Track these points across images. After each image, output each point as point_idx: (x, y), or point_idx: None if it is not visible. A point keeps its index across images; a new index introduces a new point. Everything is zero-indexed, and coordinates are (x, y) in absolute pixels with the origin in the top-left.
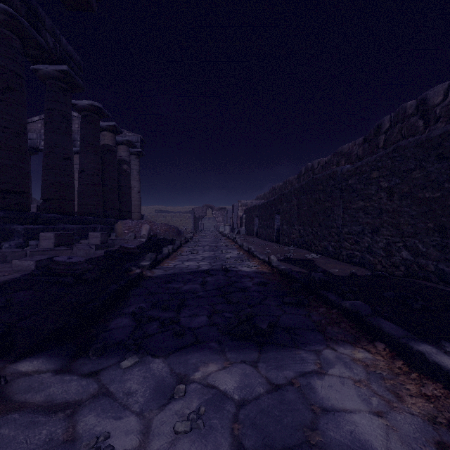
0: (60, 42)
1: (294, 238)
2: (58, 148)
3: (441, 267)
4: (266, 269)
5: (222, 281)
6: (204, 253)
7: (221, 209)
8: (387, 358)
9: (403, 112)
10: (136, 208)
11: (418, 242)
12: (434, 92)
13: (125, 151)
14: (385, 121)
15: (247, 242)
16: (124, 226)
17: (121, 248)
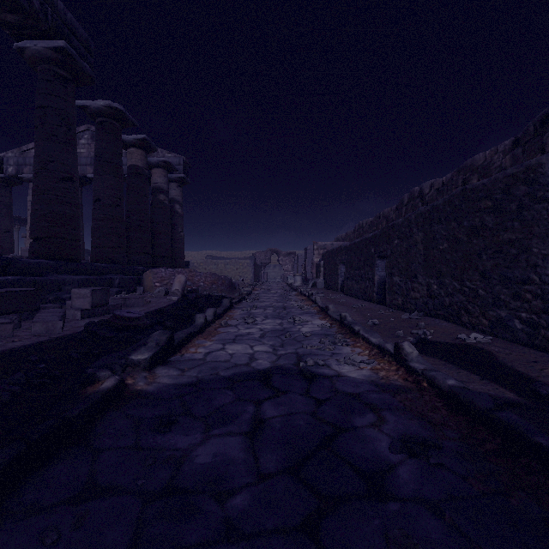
0: (54, 5)
1: (416, 299)
2: (52, 162)
3: None
4: (395, 375)
5: (303, 424)
6: (265, 322)
7: (290, 255)
8: None
9: None
10: (177, 253)
11: None
12: None
13: (162, 176)
14: None
15: (330, 302)
16: (154, 276)
17: (113, 318)
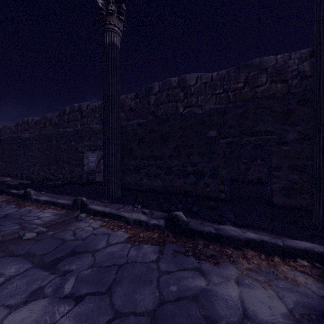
0: None
1: None
2: None
3: (49, 176)
4: None
5: None
6: None
7: None
8: (4, 196)
9: (74, 108)
10: None
11: (45, 168)
12: (84, 104)
13: None
14: (67, 109)
15: None
16: None
17: None
